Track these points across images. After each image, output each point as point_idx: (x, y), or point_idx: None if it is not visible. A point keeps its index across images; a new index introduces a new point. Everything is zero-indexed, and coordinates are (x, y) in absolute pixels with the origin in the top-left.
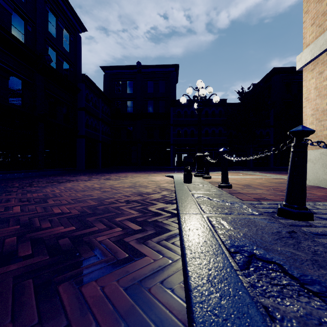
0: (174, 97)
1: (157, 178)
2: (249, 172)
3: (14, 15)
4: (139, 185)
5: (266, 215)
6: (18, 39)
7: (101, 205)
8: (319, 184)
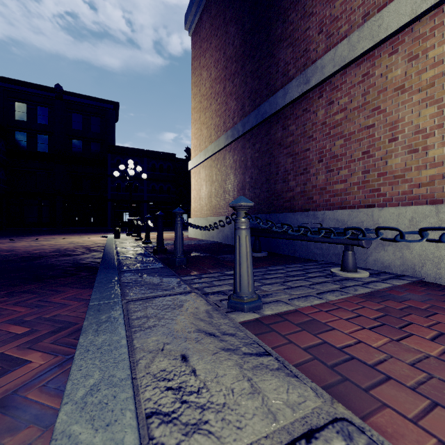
0: (113, 142)
1: (91, 238)
2: None
3: None
4: (76, 243)
5: (138, 244)
6: None
7: (61, 250)
8: (193, 237)
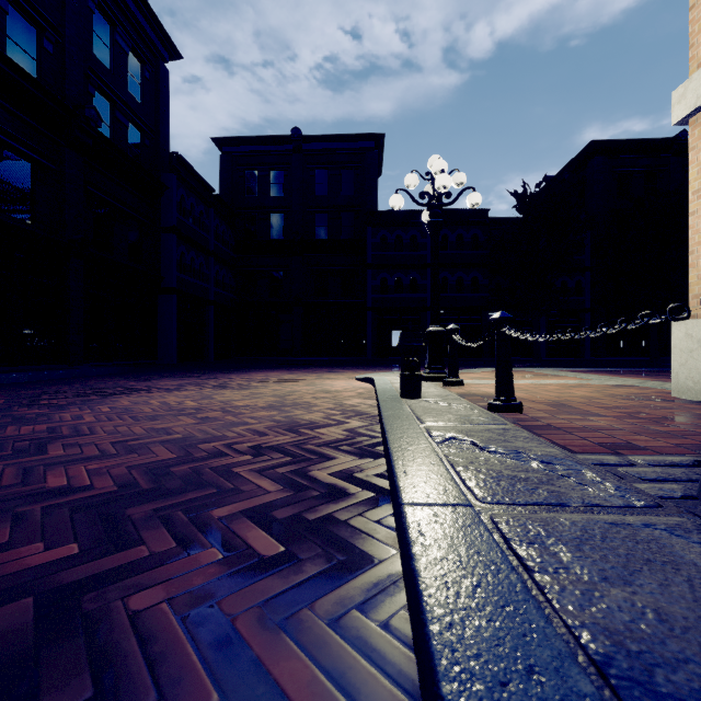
0: (374, 206)
1: (335, 383)
2: (546, 371)
3: (14, 15)
4: (292, 401)
5: (677, 512)
6: (21, 68)
7: (186, 462)
8: None
